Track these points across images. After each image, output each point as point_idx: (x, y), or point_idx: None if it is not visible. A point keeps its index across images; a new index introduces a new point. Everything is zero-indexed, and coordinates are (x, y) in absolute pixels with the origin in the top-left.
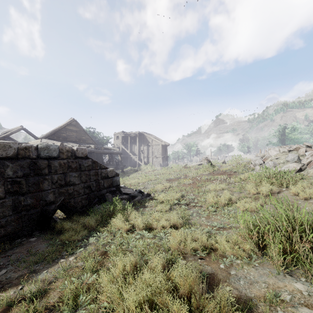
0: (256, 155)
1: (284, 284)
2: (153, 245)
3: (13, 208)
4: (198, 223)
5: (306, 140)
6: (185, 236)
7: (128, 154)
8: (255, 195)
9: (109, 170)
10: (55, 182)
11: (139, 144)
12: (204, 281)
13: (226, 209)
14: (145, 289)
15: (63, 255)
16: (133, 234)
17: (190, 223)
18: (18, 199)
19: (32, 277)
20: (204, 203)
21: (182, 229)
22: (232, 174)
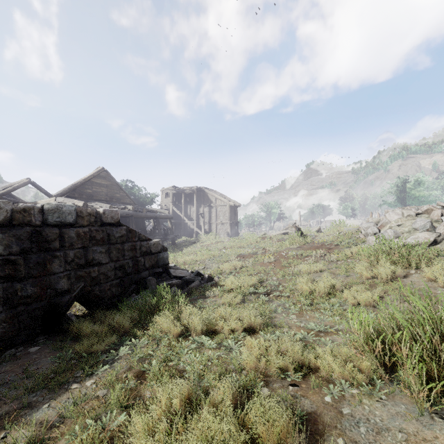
0: (367, 221)
1: (434, 434)
2: (218, 361)
3: (4, 301)
4: (285, 323)
5: (437, 199)
6: (266, 346)
7: (182, 219)
8: (369, 280)
9: (152, 243)
10: (71, 260)
11: (197, 204)
12: (302, 430)
13: (327, 301)
14: None
15: (78, 377)
16: (186, 341)
17: (274, 324)
18: (12, 288)
19: (23, 416)
20: (293, 292)
21: (261, 334)
22: (333, 248)
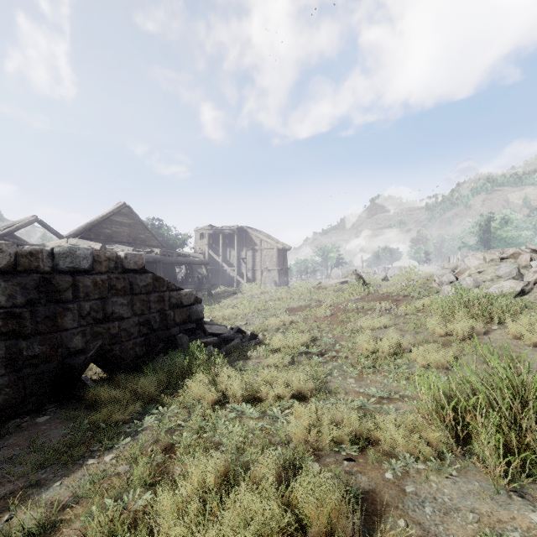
0: (442, 267)
1: (511, 514)
2: (261, 432)
3: (7, 362)
4: (342, 389)
5: (527, 241)
6: (318, 415)
7: (220, 265)
8: (442, 337)
9: (184, 293)
10: (87, 314)
11: (238, 247)
12: (357, 510)
13: (392, 362)
14: (241, 529)
15: (95, 451)
16: (224, 409)
17: (329, 390)
18: (16, 346)
19: (31, 496)
20: (353, 352)
21: (313, 401)
22: (401, 299)
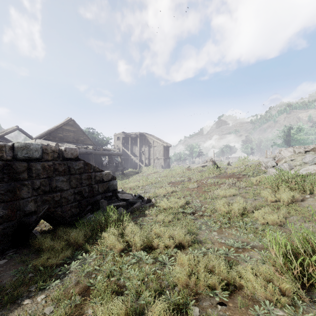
0: (266, 157)
1: None
2: (153, 277)
3: None
4: (209, 239)
5: (313, 141)
6: (195, 263)
7: (129, 156)
8: (273, 203)
9: (104, 174)
10: (38, 188)
11: (140, 145)
12: None
13: (241, 220)
14: None
15: (31, 291)
16: (127, 256)
17: (200, 240)
18: None
19: None
20: (213, 212)
21: (190, 250)
22: (241, 177)
